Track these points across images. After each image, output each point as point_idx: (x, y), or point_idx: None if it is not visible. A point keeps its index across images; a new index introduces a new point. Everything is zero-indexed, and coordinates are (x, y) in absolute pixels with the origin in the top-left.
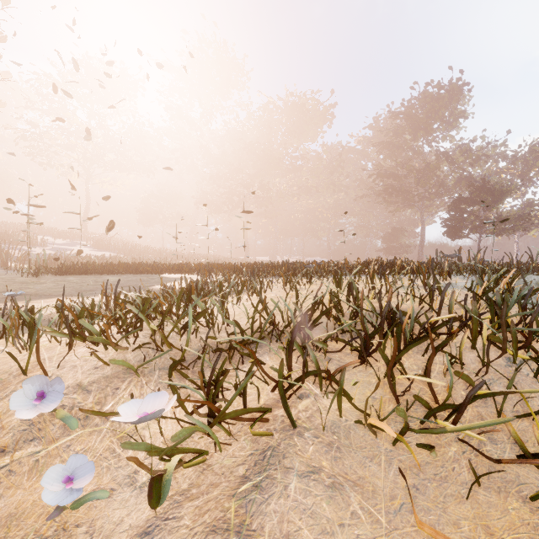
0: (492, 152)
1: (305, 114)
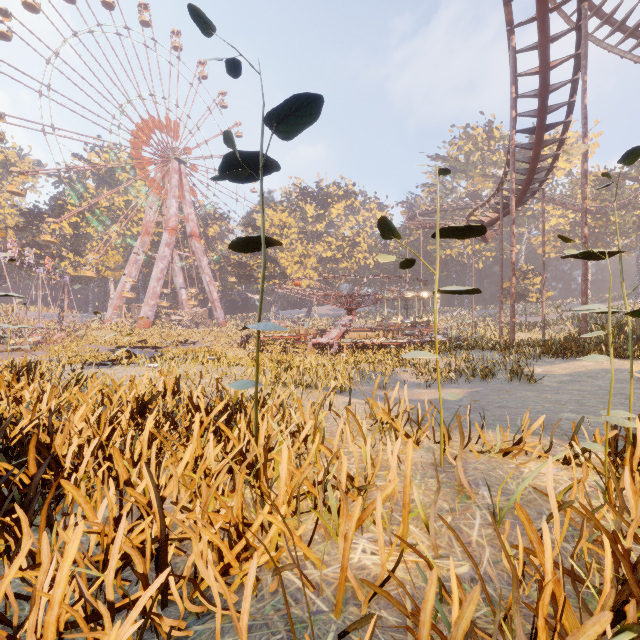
0: None
1: None
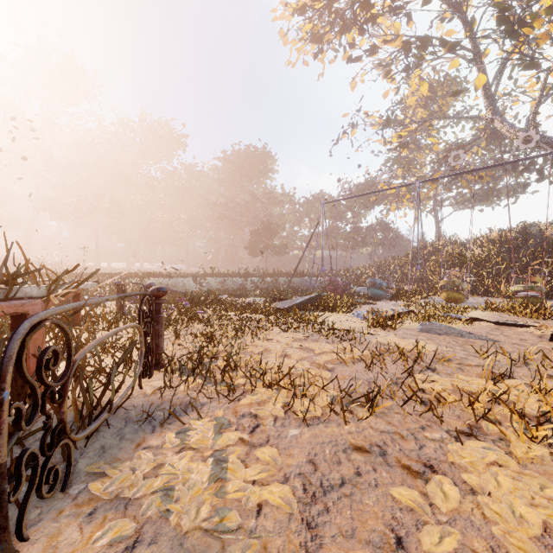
0: (288, 199)
1: (159, 140)
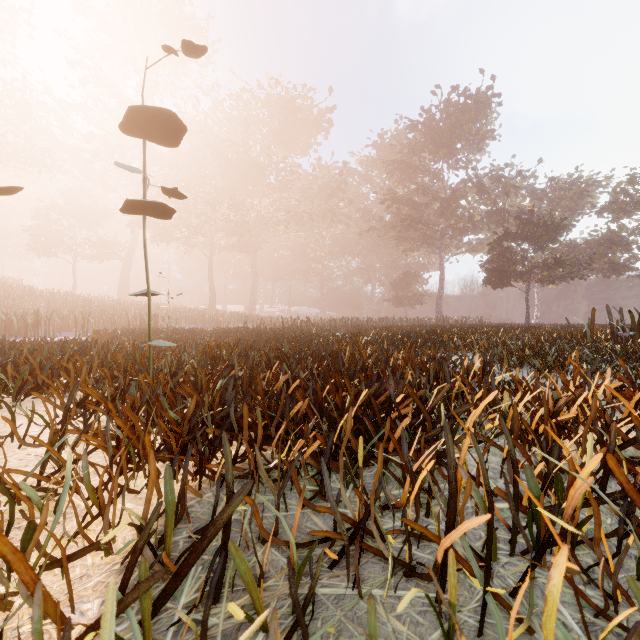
0: (520, 185)
1: (295, 114)
